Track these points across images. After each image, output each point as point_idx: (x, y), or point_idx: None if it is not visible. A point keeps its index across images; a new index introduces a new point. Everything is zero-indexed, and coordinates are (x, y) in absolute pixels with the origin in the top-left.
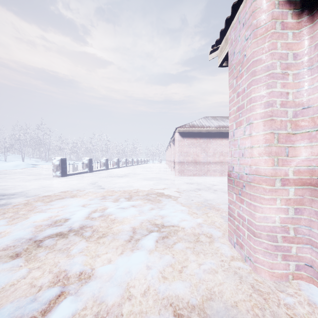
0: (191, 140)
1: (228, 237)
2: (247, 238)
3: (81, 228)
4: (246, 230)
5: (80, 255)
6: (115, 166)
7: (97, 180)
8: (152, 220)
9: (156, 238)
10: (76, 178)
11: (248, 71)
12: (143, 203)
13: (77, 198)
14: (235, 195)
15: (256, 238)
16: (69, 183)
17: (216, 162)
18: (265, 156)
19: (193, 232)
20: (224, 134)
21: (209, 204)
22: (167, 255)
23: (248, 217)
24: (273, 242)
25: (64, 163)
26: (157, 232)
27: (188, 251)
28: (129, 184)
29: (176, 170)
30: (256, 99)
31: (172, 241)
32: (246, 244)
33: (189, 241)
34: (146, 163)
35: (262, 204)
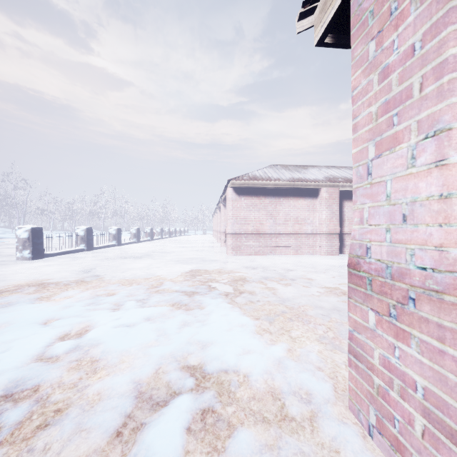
0: (251, 199)
1: (350, 402)
2: (422, 436)
3: (8, 395)
4: (417, 415)
5: None
6: (132, 239)
7: (96, 265)
8: (183, 357)
9: (186, 418)
10: (59, 260)
11: None
12: (169, 311)
13: (40, 304)
14: (376, 314)
15: None
16: (43, 270)
17: (289, 234)
18: None
19: (270, 387)
20: (301, 192)
21: (289, 310)
22: None
23: (429, 385)
24: None
25: (38, 235)
26: (190, 396)
27: None
28: (150, 271)
29: (228, 245)
30: None
31: (224, 423)
32: (417, 451)
33: (263, 419)
34: (184, 235)
35: None
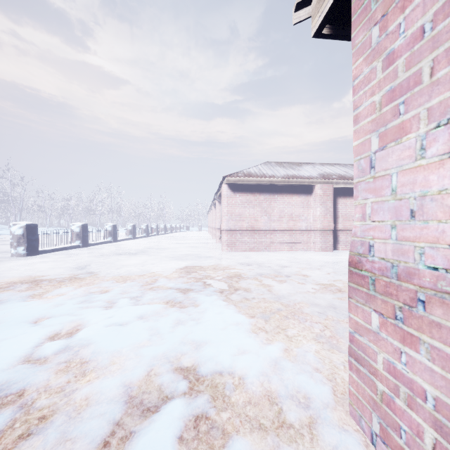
0: (246, 196)
1: (350, 407)
2: None
3: None
4: (427, 427)
5: None
6: (128, 236)
7: (91, 261)
8: (176, 358)
9: (178, 425)
10: (54, 257)
11: None
12: (162, 309)
13: (31, 302)
14: (379, 316)
15: None
16: (37, 267)
17: (284, 230)
18: None
19: (266, 391)
20: (295, 189)
21: (284, 307)
22: None
23: (442, 396)
24: None
25: (33, 232)
26: (183, 401)
27: None
28: (145, 268)
29: (223, 242)
30: None
31: (218, 430)
32: None
33: (260, 427)
34: (179, 231)
35: None
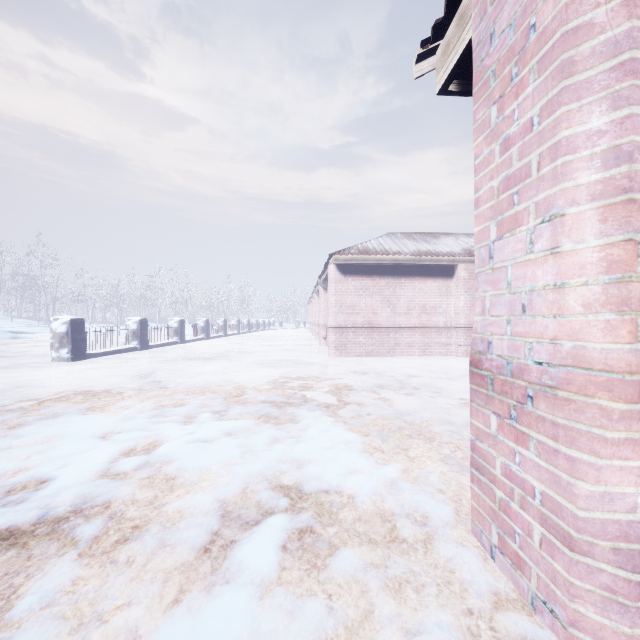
0: (361, 280)
1: (472, 524)
2: (539, 546)
3: (77, 511)
4: (536, 523)
5: (40, 621)
6: (200, 335)
7: (155, 368)
8: (274, 476)
9: (281, 536)
10: (107, 362)
11: (546, 68)
12: (254, 425)
13: (93, 416)
14: (497, 417)
15: (575, 555)
16: (88, 375)
17: (414, 327)
18: (605, 313)
19: (379, 509)
20: (430, 270)
21: (408, 425)
22: (313, 600)
23: (546, 489)
24: (634, 572)
25: (79, 329)
26: (285, 516)
27: (370, 582)
28: (227, 377)
29: (330, 343)
30: (574, 144)
31: (325, 543)
32: (536, 563)
33: (370, 540)
34: (269, 329)
35: (599, 456)
